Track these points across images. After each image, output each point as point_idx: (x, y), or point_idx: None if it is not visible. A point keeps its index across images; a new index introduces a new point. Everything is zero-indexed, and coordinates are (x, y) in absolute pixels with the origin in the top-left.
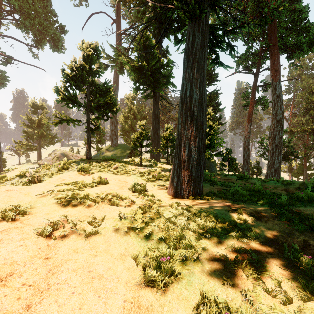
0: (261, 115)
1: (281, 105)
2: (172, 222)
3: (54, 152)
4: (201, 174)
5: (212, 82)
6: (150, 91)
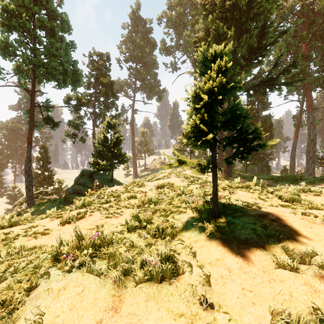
0: None
1: (314, 129)
2: (220, 178)
3: (154, 160)
4: (231, 171)
5: (267, 108)
6: None
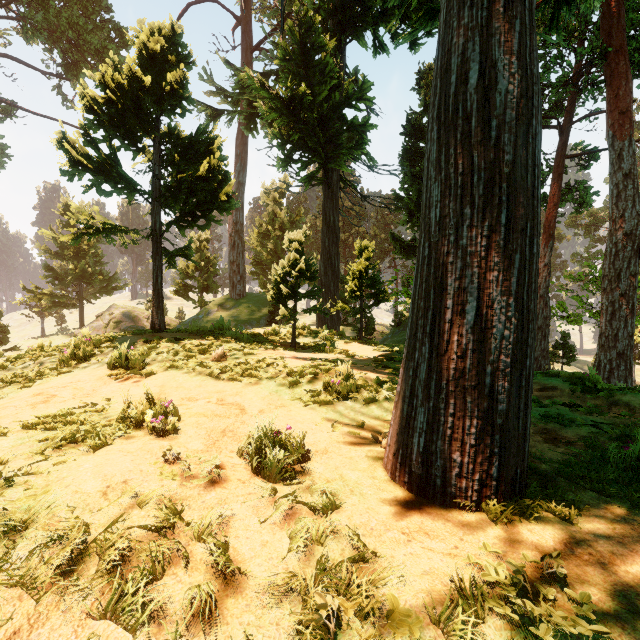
0: (558, 228)
1: (636, 196)
2: None
3: (109, 311)
4: (528, 405)
5: None
6: (318, 167)
